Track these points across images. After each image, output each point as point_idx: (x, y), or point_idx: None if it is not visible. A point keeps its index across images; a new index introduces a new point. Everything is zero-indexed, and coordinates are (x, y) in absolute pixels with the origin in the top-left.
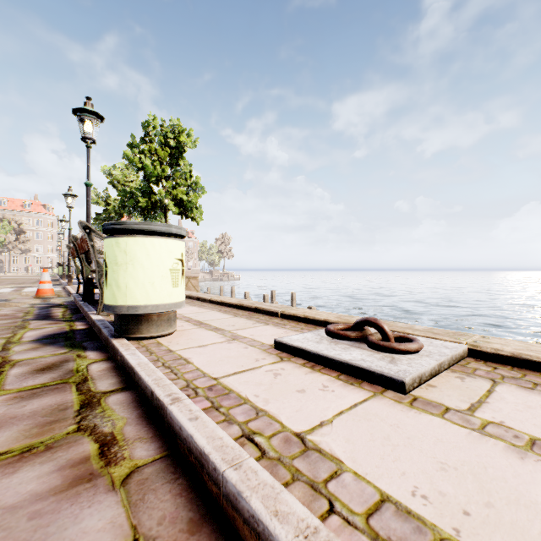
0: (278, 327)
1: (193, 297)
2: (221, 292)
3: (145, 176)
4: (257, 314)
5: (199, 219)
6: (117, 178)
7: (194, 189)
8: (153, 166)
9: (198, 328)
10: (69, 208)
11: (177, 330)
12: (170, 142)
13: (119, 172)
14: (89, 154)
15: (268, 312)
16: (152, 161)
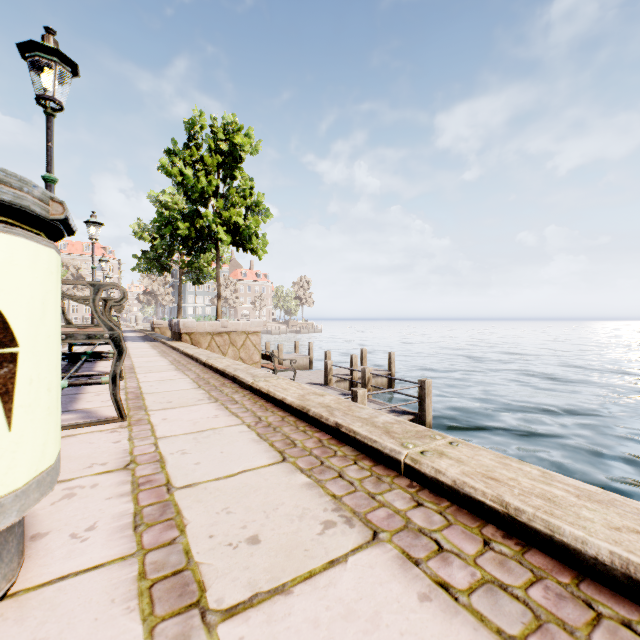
0: (420, 581)
1: (228, 376)
2: (297, 348)
3: (187, 192)
4: (339, 450)
5: (261, 251)
6: (166, 206)
7: (256, 212)
8: (196, 178)
9: (116, 564)
10: (93, 240)
11: (15, 594)
12: (221, 145)
13: (168, 198)
14: (49, 126)
15: (368, 447)
16: (196, 171)
